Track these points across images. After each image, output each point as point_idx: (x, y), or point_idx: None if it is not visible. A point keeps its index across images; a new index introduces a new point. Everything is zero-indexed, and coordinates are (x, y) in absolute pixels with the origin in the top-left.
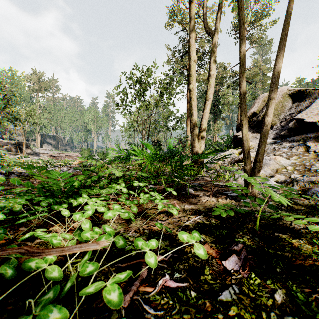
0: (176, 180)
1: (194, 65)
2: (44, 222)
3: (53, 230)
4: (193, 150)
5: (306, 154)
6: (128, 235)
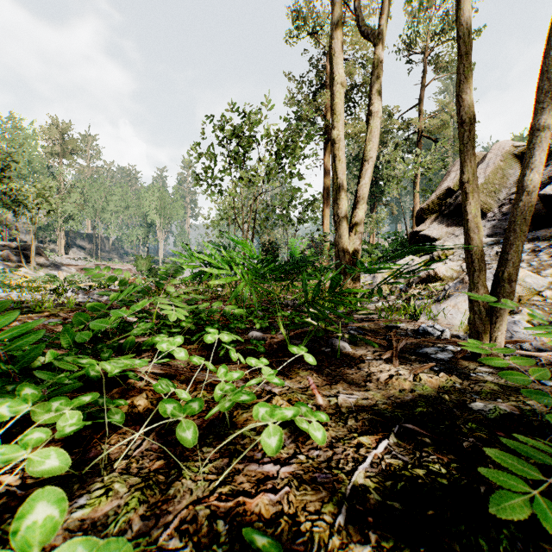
0: (311, 322)
1: (341, 92)
2: None
3: None
4: (339, 258)
5: None
6: None
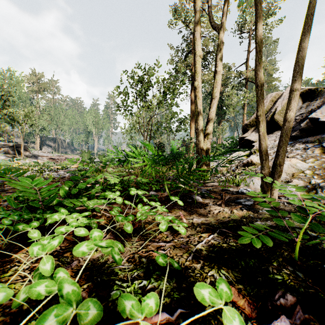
0: (181, 186)
1: (199, 60)
2: (10, 245)
3: (16, 259)
4: (198, 152)
5: (324, 157)
6: (119, 267)
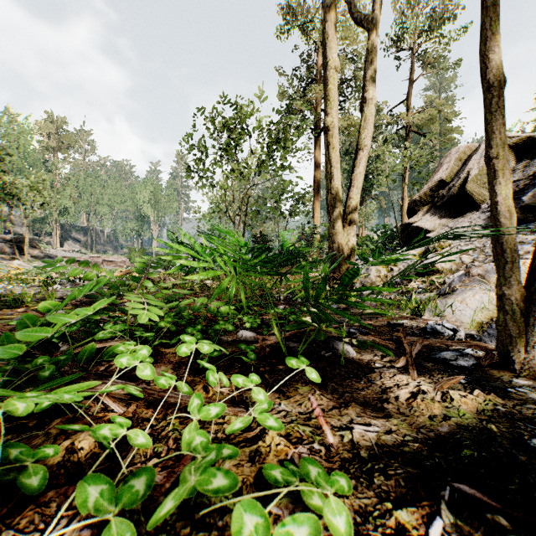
0: (310, 323)
1: (335, 77)
2: None
3: None
4: (333, 250)
5: None
6: None
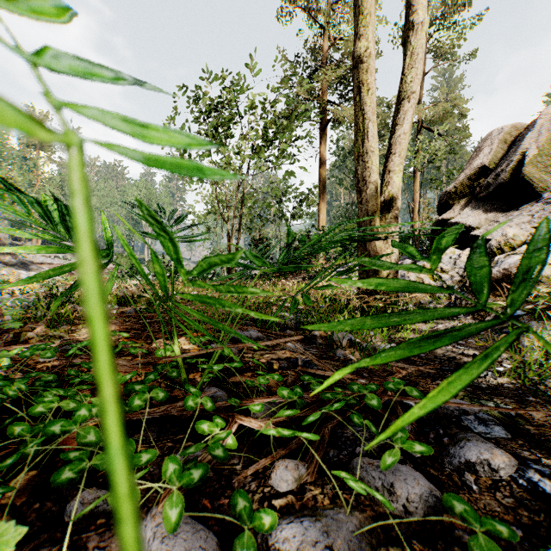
0: None
1: None
2: None
3: None
4: (366, 247)
5: None
6: None
